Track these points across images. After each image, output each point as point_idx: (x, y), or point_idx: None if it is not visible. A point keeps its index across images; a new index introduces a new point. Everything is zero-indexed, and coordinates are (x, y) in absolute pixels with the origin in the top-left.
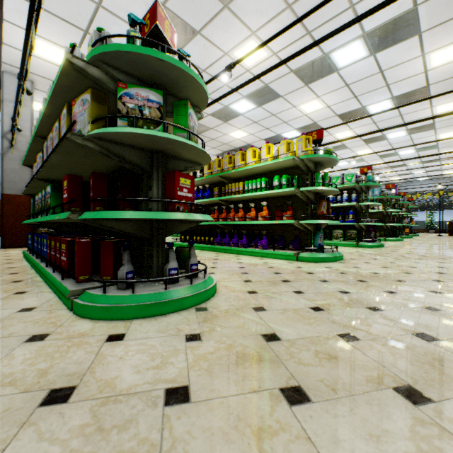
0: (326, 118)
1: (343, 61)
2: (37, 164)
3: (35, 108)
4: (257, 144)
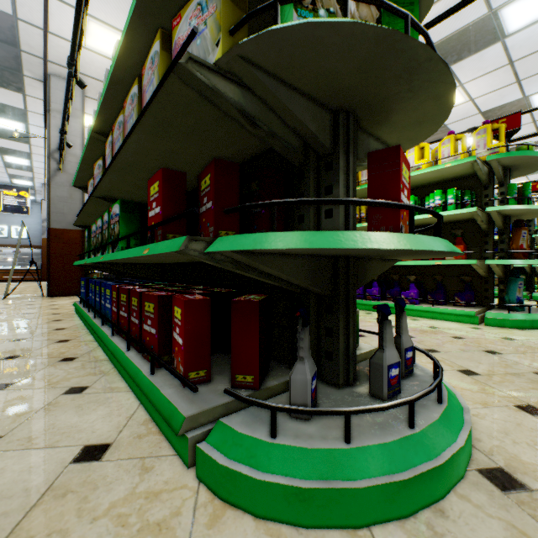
0: (463, 118)
1: (518, 20)
2: (94, 178)
3: (86, 124)
4: None
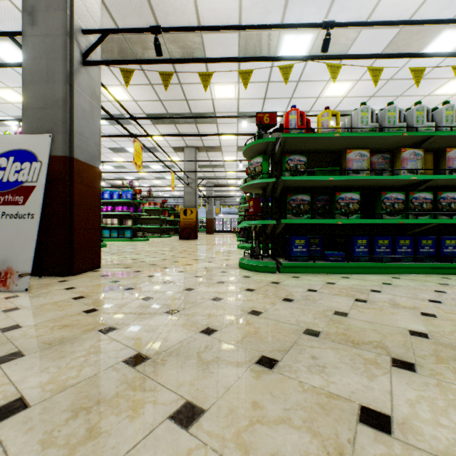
0: None
1: None
2: (403, 159)
3: None
4: (227, 148)
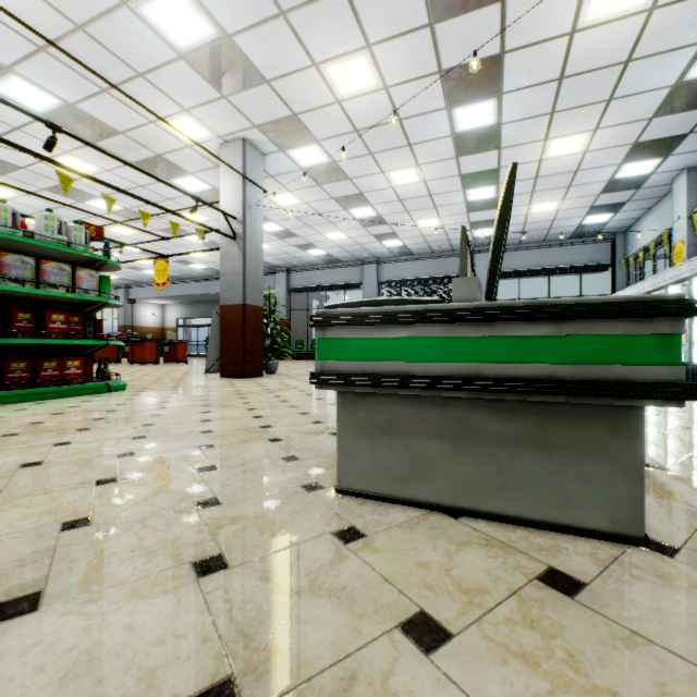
0: None
1: None
2: None
3: None
4: None
